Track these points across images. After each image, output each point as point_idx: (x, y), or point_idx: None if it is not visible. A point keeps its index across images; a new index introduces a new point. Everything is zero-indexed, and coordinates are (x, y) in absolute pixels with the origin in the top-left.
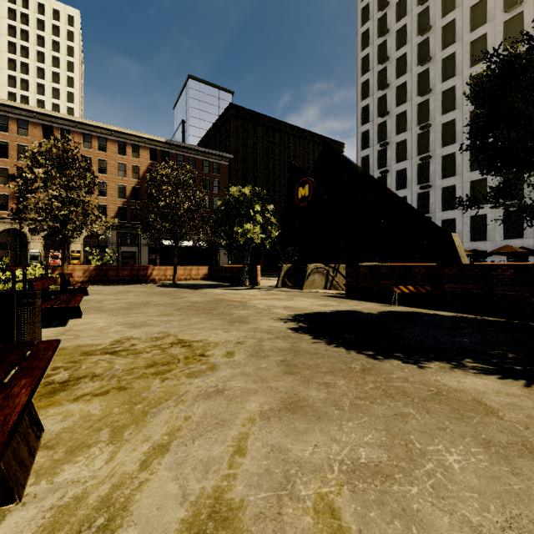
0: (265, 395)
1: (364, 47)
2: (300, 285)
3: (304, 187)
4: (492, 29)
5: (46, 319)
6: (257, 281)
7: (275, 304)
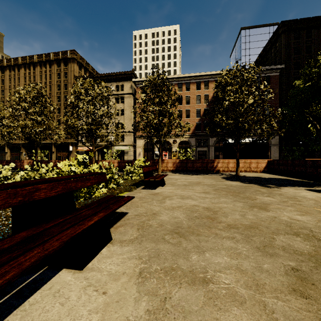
0: None
1: None
2: None
3: None
4: None
5: None
6: None
7: None
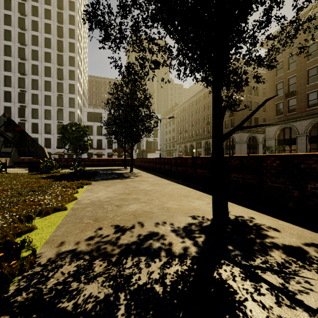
0: None
1: None
2: None
3: None
4: (53, 67)
5: None
6: None
7: None
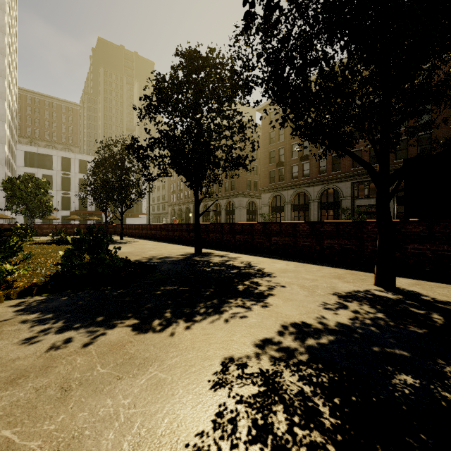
0: None
1: None
2: None
3: None
4: None
5: None
6: None
7: None
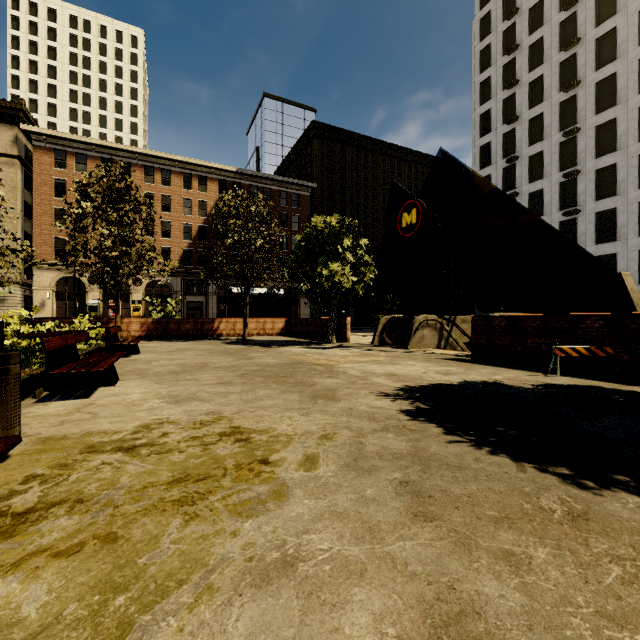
0: (384, 587)
1: (483, 35)
2: (404, 343)
3: (409, 212)
4: None
5: (69, 387)
6: (346, 337)
7: (374, 370)
